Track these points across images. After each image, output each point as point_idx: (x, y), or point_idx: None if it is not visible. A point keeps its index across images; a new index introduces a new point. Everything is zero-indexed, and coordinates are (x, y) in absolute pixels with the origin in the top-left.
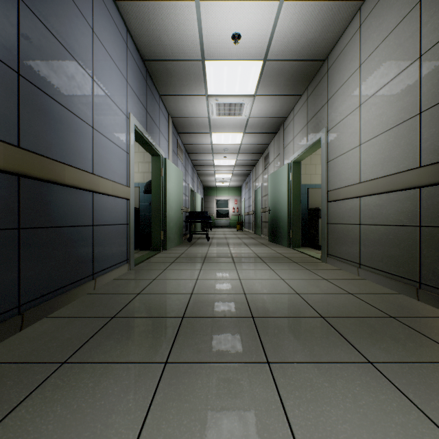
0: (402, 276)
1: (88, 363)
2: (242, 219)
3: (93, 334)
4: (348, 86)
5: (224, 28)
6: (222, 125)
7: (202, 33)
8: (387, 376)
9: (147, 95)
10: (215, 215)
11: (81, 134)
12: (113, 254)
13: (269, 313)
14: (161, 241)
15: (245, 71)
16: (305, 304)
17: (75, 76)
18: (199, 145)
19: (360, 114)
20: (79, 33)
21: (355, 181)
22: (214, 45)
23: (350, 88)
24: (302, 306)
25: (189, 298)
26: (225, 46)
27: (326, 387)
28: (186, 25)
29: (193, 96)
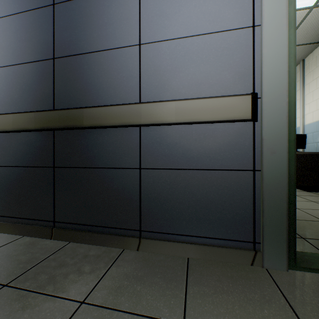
0: None
1: None
2: None
3: None
4: None
5: None
6: None
7: None
8: None
9: None
10: None
11: (119, 65)
12: (195, 218)
13: None
14: None
15: None
16: None
17: (109, 9)
18: None
19: None
20: None
21: None
22: None
23: None
24: None
25: None
26: None
27: None
28: None
29: None
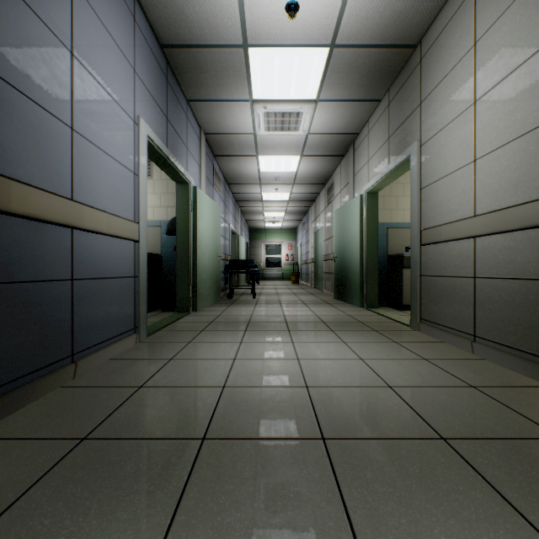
0: None
1: None
2: (298, 270)
3: (32, 483)
4: (454, 76)
5: None
6: (272, 145)
7: (243, 1)
8: None
9: (168, 97)
10: (263, 264)
11: (49, 136)
12: (110, 322)
13: (351, 428)
14: (190, 299)
15: (304, 64)
16: (407, 408)
17: (35, 41)
18: (242, 173)
19: (475, 115)
20: None
21: (467, 214)
22: (260, 22)
23: (457, 80)
24: (402, 414)
25: (219, 396)
26: (276, 23)
27: None
28: None
29: (232, 102)
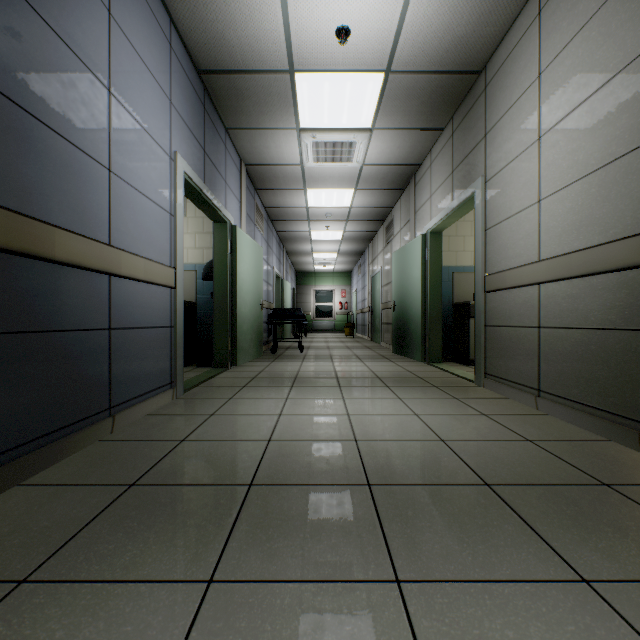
0: (612, 412)
1: (66, 582)
2: (353, 320)
3: (90, 519)
4: (519, 109)
5: (324, 18)
6: (322, 178)
7: (289, 26)
8: (622, 613)
9: (206, 128)
10: (312, 314)
11: (89, 180)
12: (146, 375)
13: (397, 476)
14: (229, 352)
15: (357, 90)
16: (456, 459)
17: (76, 83)
18: (288, 209)
19: (539, 153)
20: (85, 13)
21: (531, 259)
22: (308, 47)
23: (522, 113)
24: (451, 464)
25: (264, 449)
26: (325, 48)
27: (510, 639)
28: (264, 12)
29: (277, 131)
